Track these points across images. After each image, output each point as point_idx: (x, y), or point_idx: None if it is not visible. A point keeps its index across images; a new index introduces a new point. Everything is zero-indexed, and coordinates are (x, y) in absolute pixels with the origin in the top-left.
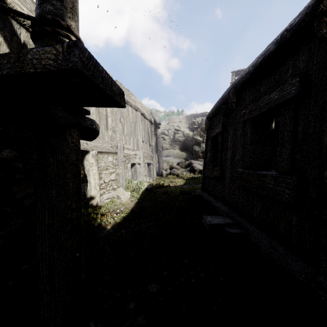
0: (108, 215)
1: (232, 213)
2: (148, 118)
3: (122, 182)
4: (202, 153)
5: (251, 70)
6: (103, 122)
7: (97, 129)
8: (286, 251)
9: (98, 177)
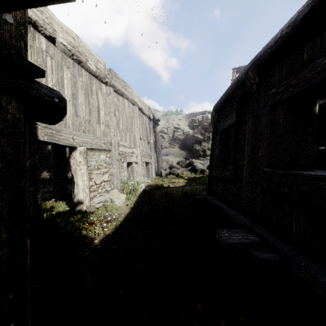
0: (97, 224)
1: (255, 227)
2: (146, 114)
3: (117, 183)
4: (203, 152)
5: (286, 33)
6: (95, 115)
7: (62, 105)
8: None
9: (88, 177)
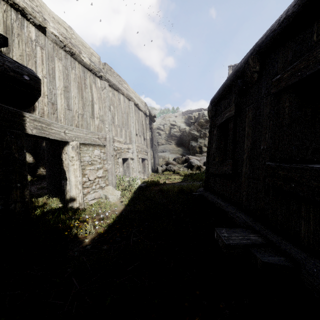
0: (89, 221)
1: (256, 225)
2: (142, 110)
3: (112, 179)
4: (199, 148)
5: (293, 12)
6: (88, 109)
7: (34, 84)
8: None
9: (81, 173)
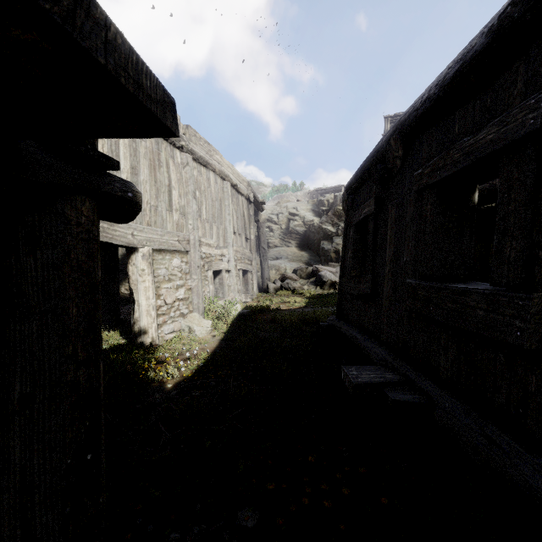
0: (169, 362)
1: (396, 362)
2: (244, 193)
3: (198, 303)
4: (336, 253)
5: (434, 94)
6: (164, 198)
7: (136, 200)
8: (517, 445)
9: (155, 293)
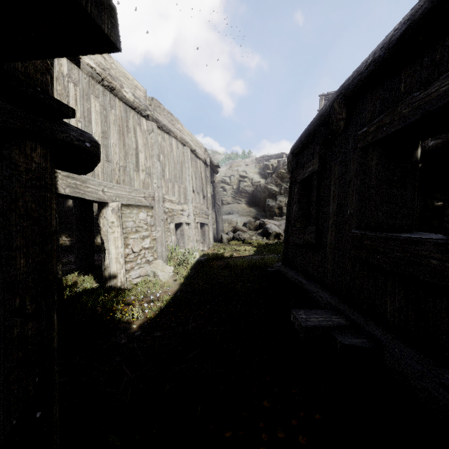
0: (135, 304)
1: (341, 306)
2: (201, 158)
3: (162, 251)
4: (279, 209)
5: (380, 56)
6: (132, 160)
7: (94, 151)
8: None
9: (123, 243)
